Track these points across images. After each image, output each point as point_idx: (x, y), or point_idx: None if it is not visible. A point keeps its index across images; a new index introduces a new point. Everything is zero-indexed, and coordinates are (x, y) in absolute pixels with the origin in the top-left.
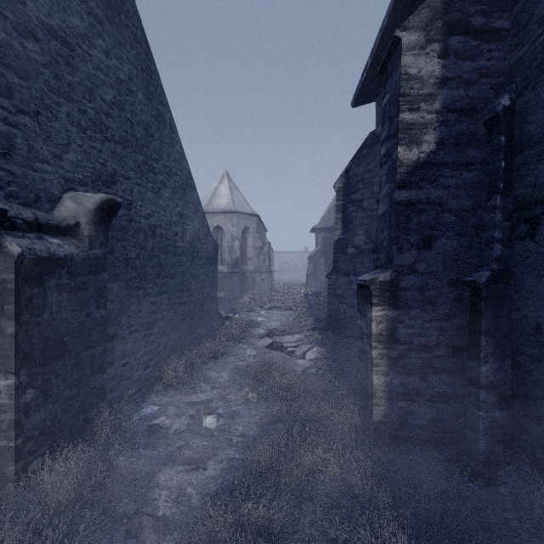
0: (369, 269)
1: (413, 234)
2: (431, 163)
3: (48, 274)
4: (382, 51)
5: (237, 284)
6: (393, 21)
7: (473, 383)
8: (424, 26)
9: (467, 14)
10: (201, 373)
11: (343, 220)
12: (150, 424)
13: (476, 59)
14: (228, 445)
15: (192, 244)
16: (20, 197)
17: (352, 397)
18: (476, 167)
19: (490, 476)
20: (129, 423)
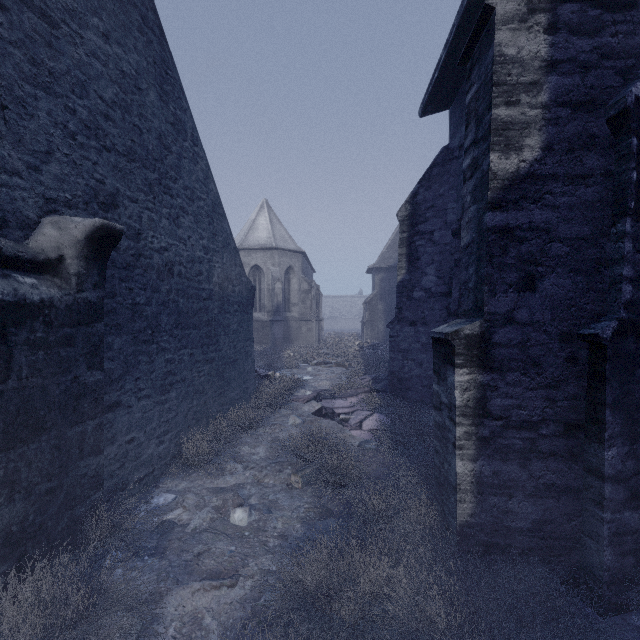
0: (441, 317)
1: (511, 270)
2: (535, 175)
3: (15, 325)
4: (459, 42)
5: (279, 334)
6: (475, 2)
7: (593, 473)
8: None
9: None
10: (230, 449)
11: (409, 257)
12: (162, 520)
13: (596, 35)
14: (262, 551)
15: (221, 286)
16: None
17: (424, 484)
18: (596, 180)
19: (617, 600)
20: (133, 520)
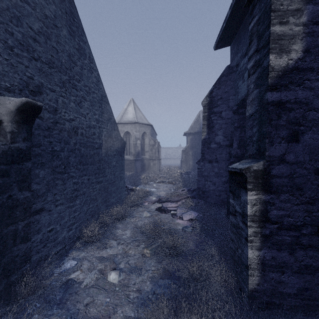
0: (226, 158)
1: (283, 129)
2: (298, 68)
3: None
4: (238, 5)
5: (139, 167)
6: None
7: None
8: None
9: None
10: (110, 232)
11: (208, 125)
12: (67, 278)
13: None
14: (126, 302)
15: (106, 141)
16: None
17: (222, 256)
18: None
19: None
20: (48, 281)
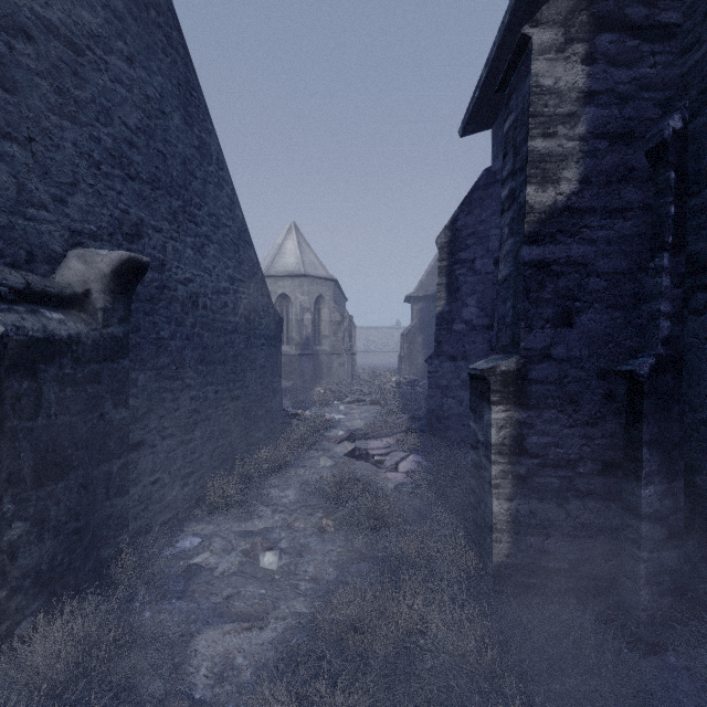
0: (483, 351)
1: (548, 306)
2: (572, 209)
3: (45, 361)
4: (501, 60)
5: (308, 370)
6: (517, 19)
7: (630, 512)
8: (563, 20)
9: (623, 3)
10: (258, 491)
11: (449, 286)
12: (189, 563)
13: (634, 66)
14: (293, 594)
15: (247, 318)
16: (6, 256)
17: (462, 526)
18: (634, 213)
19: (654, 640)
20: (159, 563)
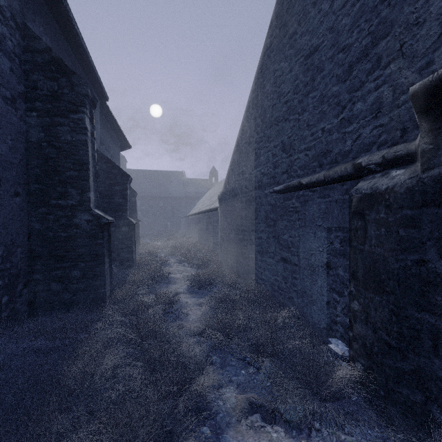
0: None
1: None
2: None
3: (369, 208)
4: None
5: None
6: None
7: None
8: None
9: None
10: None
11: None
12: None
13: None
14: None
15: None
16: (389, 141)
17: None
18: None
19: None
20: None
